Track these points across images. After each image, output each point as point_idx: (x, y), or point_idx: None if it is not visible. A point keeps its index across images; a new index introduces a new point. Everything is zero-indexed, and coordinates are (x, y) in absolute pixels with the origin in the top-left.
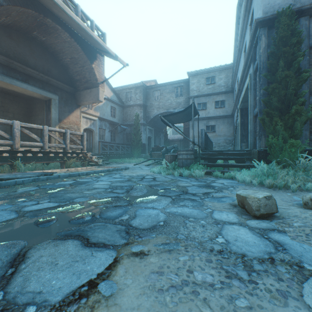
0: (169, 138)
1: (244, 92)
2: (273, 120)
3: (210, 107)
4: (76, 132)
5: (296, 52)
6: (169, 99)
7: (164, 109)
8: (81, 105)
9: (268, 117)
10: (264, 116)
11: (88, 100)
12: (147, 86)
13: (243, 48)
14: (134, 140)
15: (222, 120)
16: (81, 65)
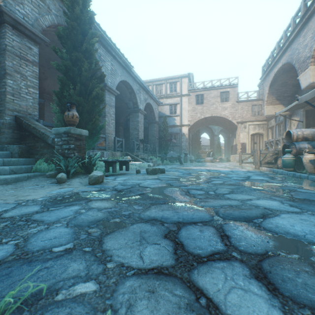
0: None
1: None
2: None
3: None
4: None
5: None
6: None
7: None
8: None
9: None
10: None
11: None
12: None
13: None
14: None
15: None
16: None
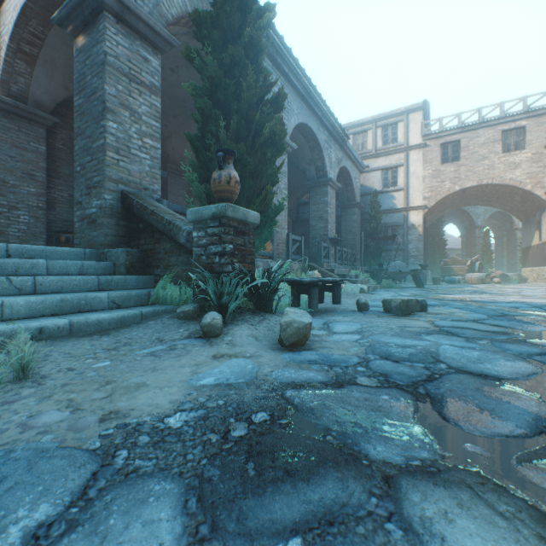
0: None
1: None
2: None
3: None
4: None
5: None
6: None
7: None
8: None
9: None
10: None
11: None
12: None
13: None
14: None
15: None
16: None
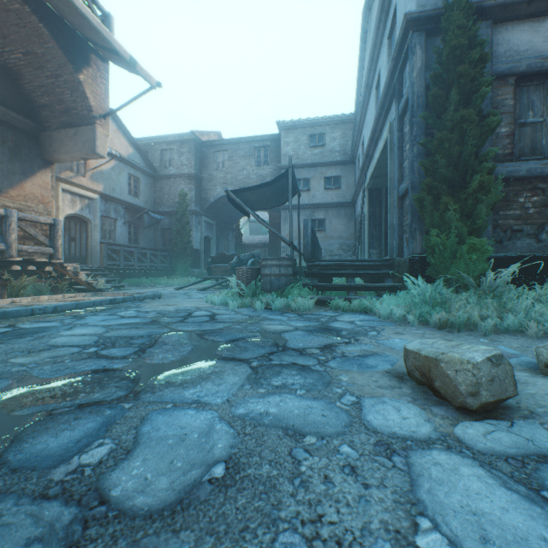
0: (245, 241)
1: (378, 158)
2: (441, 199)
3: (316, 188)
4: (35, 217)
5: (477, 78)
6: (244, 168)
7: (234, 187)
8: (55, 161)
9: (430, 196)
10: (423, 194)
11: (72, 152)
12: (204, 142)
13: (375, 82)
14: (177, 242)
15: (337, 211)
16: (52, 71)
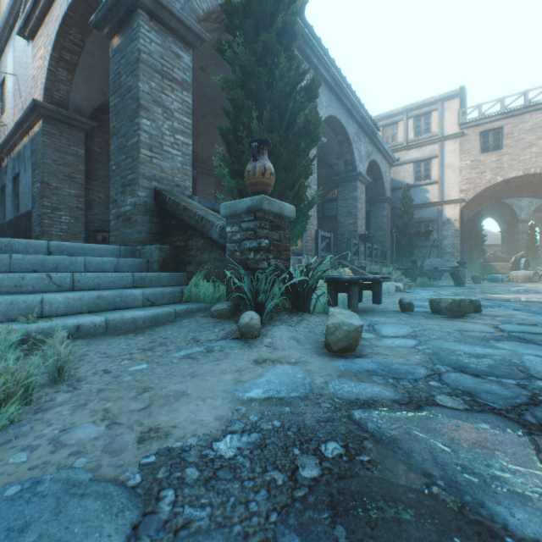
0: None
1: None
2: None
3: None
4: None
5: None
6: None
7: None
8: None
9: None
10: None
11: None
12: None
13: None
14: None
15: None
16: None
